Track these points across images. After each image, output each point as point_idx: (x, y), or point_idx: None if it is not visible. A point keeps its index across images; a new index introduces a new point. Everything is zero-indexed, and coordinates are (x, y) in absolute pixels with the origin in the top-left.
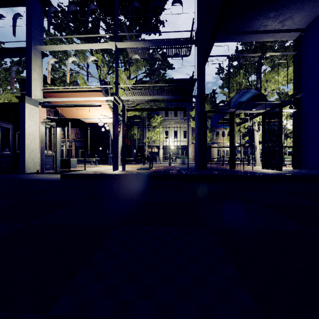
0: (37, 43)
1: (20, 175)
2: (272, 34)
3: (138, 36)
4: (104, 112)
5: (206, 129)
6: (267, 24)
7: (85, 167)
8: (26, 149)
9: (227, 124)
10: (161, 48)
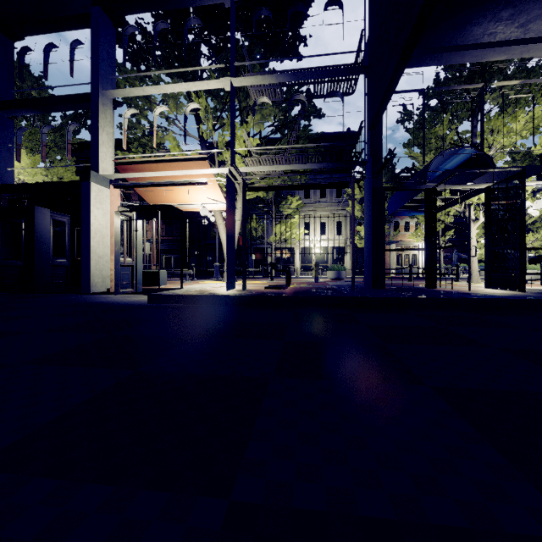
0: (106, 85)
1: (82, 296)
2: (504, 47)
3: (264, 65)
4: (210, 193)
5: (384, 220)
6: (495, 31)
7: (179, 284)
8: (91, 255)
9: (418, 210)
10: (306, 83)
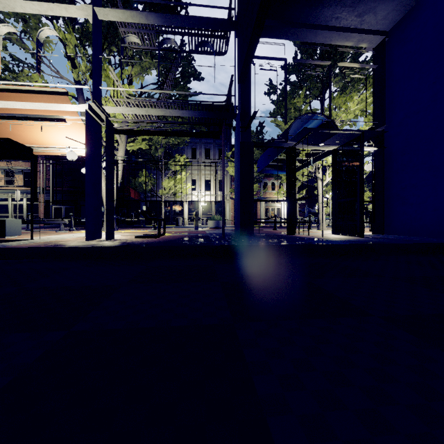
0: None
1: None
2: (347, 33)
3: None
4: (78, 136)
5: (252, 172)
6: (341, 16)
7: (45, 234)
8: None
9: (281, 169)
10: (180, 33)
